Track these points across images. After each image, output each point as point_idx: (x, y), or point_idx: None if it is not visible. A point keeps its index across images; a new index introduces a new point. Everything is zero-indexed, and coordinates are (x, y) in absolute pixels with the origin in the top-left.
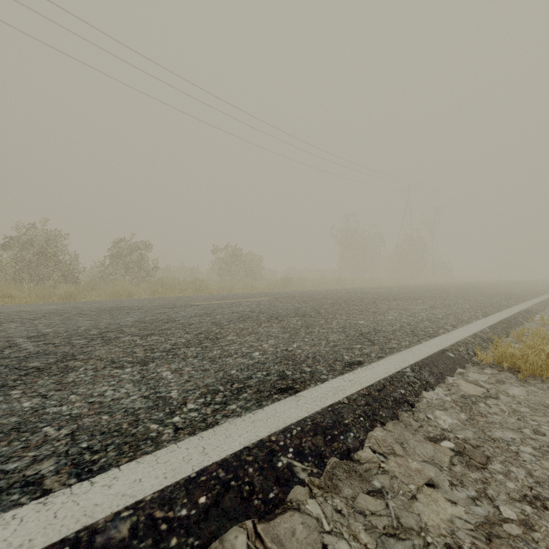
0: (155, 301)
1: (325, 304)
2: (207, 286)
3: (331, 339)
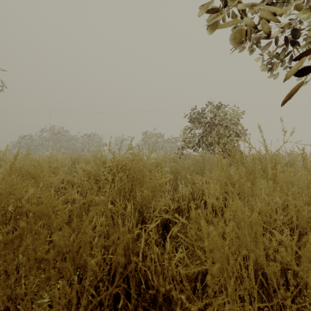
0: None
1: None
2: None
3: None
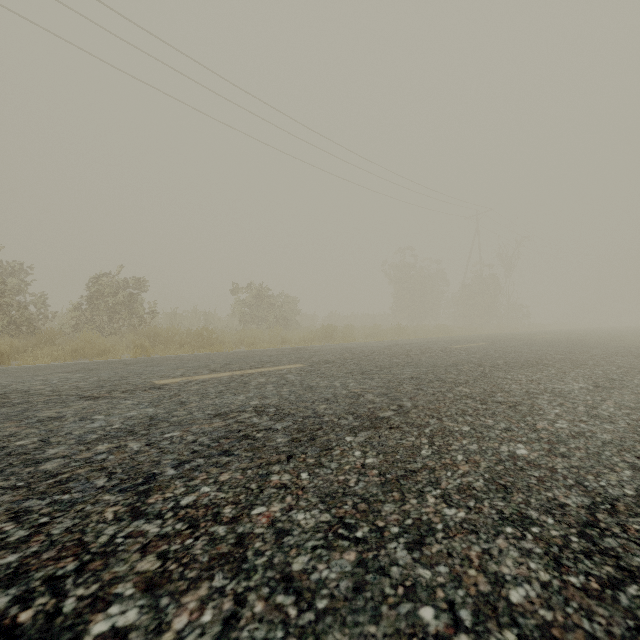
0: (98, 373)
1: (403, 380)
2: (218, 338)
3: (519, 596)
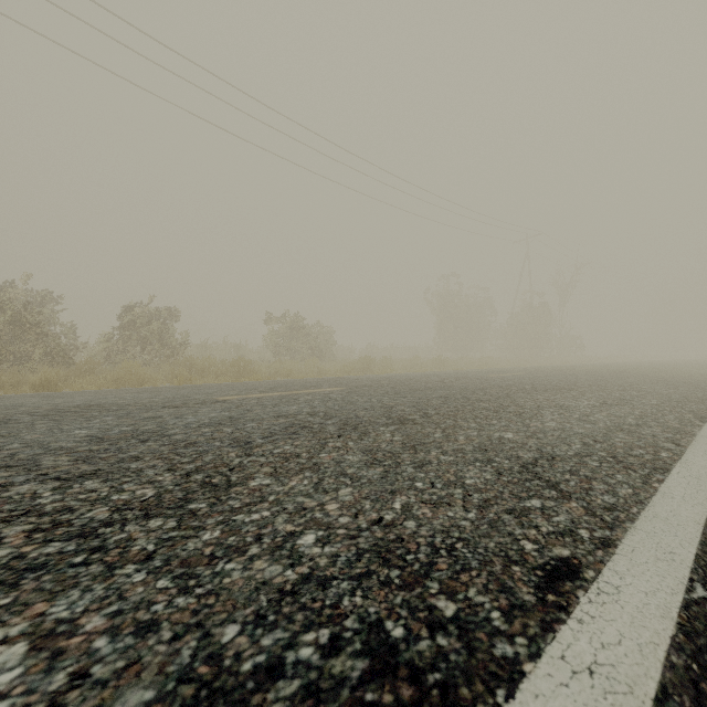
0: (161, 393)
1: (432, 398)
2: (255, 368)
3: (470, 481)
